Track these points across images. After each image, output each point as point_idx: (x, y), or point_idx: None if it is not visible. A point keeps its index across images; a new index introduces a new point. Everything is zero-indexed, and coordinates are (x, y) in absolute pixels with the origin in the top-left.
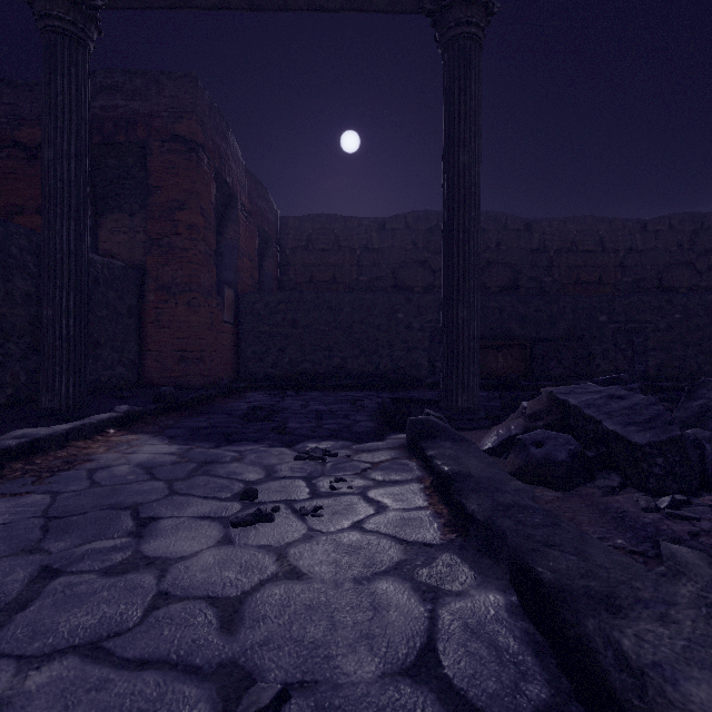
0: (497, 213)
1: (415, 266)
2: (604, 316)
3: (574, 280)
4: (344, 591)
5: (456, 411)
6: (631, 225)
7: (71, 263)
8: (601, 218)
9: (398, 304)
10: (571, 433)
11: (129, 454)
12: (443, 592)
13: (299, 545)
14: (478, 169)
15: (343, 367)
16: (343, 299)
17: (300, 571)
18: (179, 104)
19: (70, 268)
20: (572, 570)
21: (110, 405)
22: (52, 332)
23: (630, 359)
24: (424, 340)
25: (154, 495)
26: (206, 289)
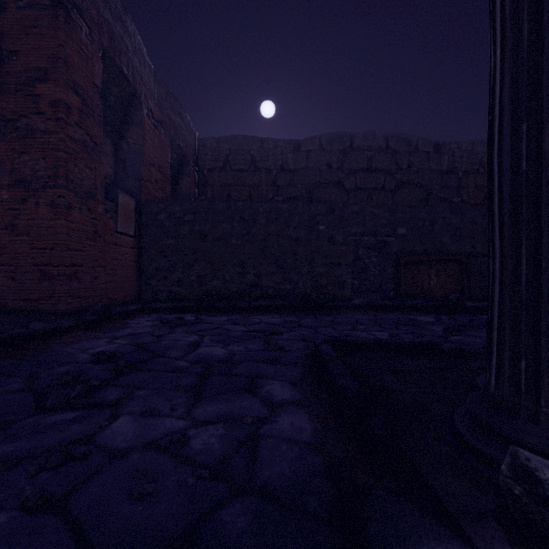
0: (409, 135)
1: (329, 186)
2: None
3: (482, 201)
4: None
5: None
6: None
7: None
8: None
9: (319, 214)
10: None
11: None
12: None
13: None
14: None
15: (257, 285)
16: (257, 209)
17: None
18: None
19: None
20: None
21: None
22: None
23: None
24: (348, 255)
25: None
26: (85, 189)
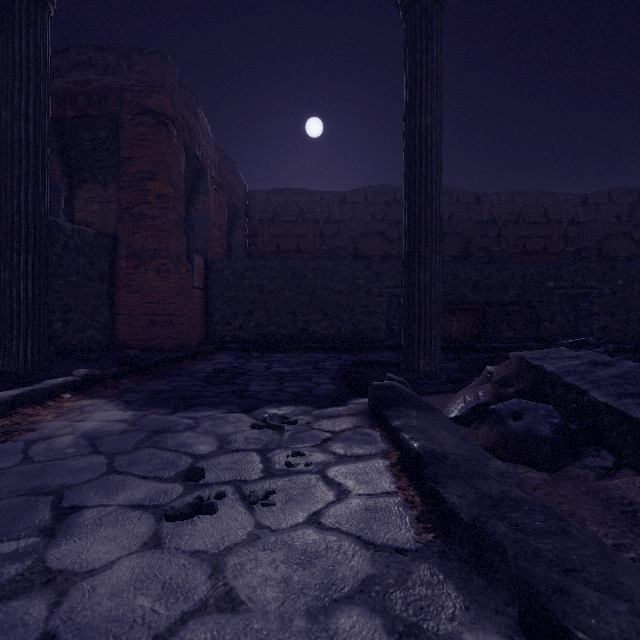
0: (450, 187)
1: (374, 236)
2: (552, 282)
3: (521, 250)
4: (292, 635)
5: (418, 374)
6: (573, 198)
7: (29, 225)
8: (545, 192)
9: (358, 271)
10: (546, 401)
11: (77, 422)
12: (426, 636)
13: (242, 551)
14: (440, 131)
15: (306, 330)
16: (306, 266)
17: (238, 596)
18: (149, 78)
19: (28, 230)
20: (631, 638)
21: (74, 368)
22: (10, 294)
23: (573, 323)
24: (382, 305)
25: (87, 474)
26: (176, 256)
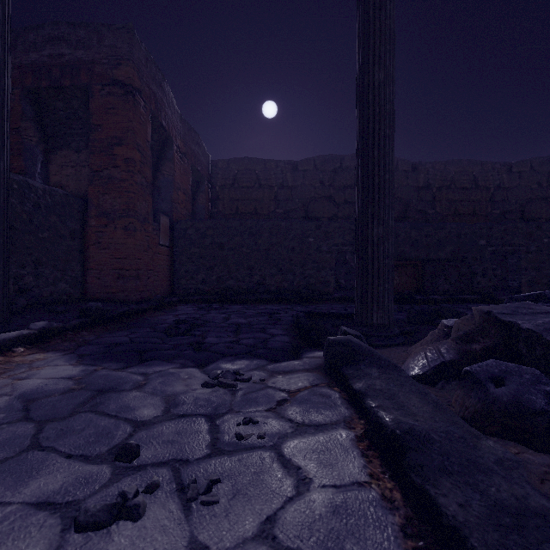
0: None
1: (322, 200)
2: (484, 240)
3: (453, 212)
4: None
5: (371, 327)
6: (499, 167)
7: None
8: (475, 161)
9: (309, 230)
10: (518, 360)
11: (20, 380)
12: None
13: None
14: (393, 88)
15: (262, 284)
16: (262, 226)
17: None
18: (117, 52)
19: None
20: None
21: (38, 320)
22: None
23: (499, 277)
24: (331, 261)
25: (3, 452)
26: (142, 216)
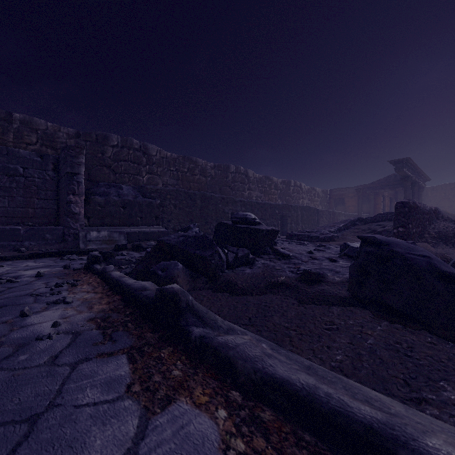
0: None
1: (445, 200)
2: None
3: None
4: None
5: None
6: None
7: None
8: None
9: None
10: None
11: None
12: None
13: None
14: None
15: None
16: None
17: None
18: None
19: None
20: None
21: None
22: None
23: None
24: None
25: None
26: None
